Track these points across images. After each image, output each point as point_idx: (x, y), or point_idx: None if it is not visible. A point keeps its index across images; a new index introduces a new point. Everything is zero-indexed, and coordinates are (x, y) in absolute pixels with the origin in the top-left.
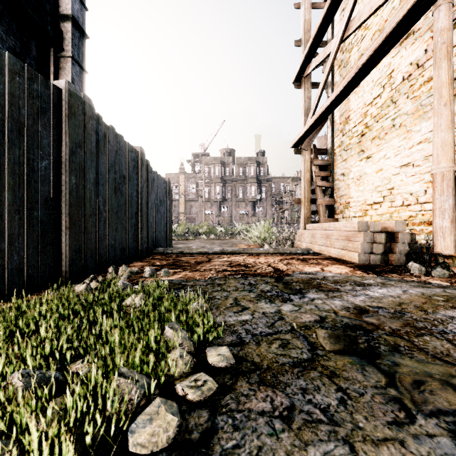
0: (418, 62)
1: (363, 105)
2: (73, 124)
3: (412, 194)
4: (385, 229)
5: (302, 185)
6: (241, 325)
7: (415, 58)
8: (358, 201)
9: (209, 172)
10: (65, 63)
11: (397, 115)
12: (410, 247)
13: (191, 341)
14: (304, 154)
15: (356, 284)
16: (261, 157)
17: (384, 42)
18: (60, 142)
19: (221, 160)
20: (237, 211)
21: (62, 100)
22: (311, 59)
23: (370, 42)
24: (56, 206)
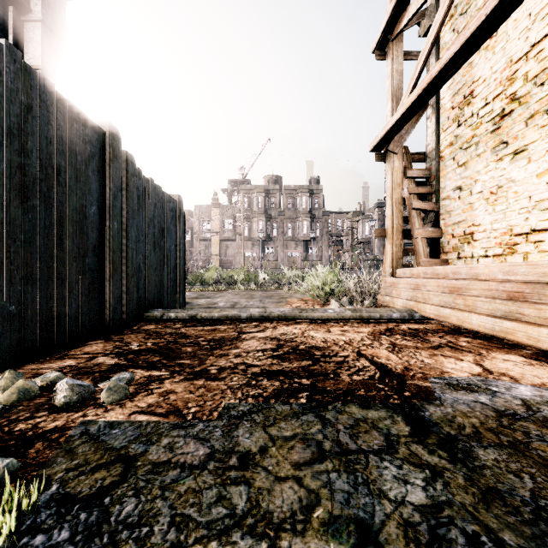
0: None
1: (504, 64)
2: None
3: None
4: None
5: (388, 208)
6: None
7: None
8: (492, 230)
9: (250, 203)
10: (33, 31)
11: None
12: None
13: None
14: (392, 159)
15: None
16: (316, 185)
17: None
18: None
19: (264, 189)
20: (285, 253)
21: None
22: (406, 3)
23: None
24: None
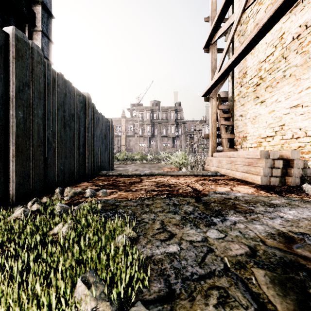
0: (307, 23)
1: (257, 62)
2: (20, 65)
3: (301, 129)
4: (282, 157)
5: (210, 124)
6: (170, 262)
7: (303, 20)
8: (253, 136)
9: (142, 116)
10: (37, 36)
11: (288, 68)
12: (302, 171)
13: (108, 302)
14: (211, 101)
15: (266, 205)
16: (178, 106)
17: (284, 3)
18: (7, 81)
19: (150, 108)
20: (162, 144)
21: (9, 44)
22: (217, 29)
23: (264, 13)
24: (3, 137)
